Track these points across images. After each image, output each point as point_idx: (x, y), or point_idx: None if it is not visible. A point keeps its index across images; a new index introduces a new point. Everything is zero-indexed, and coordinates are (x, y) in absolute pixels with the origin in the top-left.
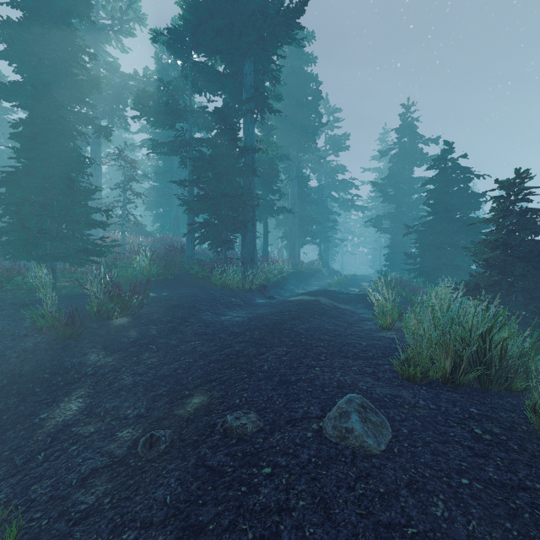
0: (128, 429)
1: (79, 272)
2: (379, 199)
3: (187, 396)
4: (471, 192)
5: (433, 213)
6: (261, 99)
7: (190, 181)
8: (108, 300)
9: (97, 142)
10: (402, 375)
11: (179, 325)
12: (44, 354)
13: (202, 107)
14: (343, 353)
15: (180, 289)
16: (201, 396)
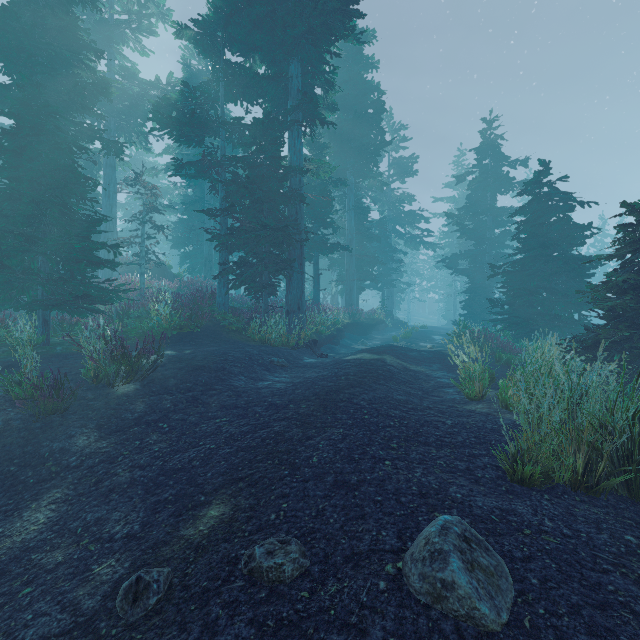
0: (110, 559)
1: (81, 324)
2: (453, 235)
3: (202, 505)
4: (573, 224)
5: (524, 250)
6: (310, 107)
7: (221, 210)
8: (110, 361)
9: (111, 164)
10: (512, 475)
11: (202, 394)
12: (15, 437)
13: (236, 118)
14: (422, 438)
15: (207, 346)
16: (221, 506)
